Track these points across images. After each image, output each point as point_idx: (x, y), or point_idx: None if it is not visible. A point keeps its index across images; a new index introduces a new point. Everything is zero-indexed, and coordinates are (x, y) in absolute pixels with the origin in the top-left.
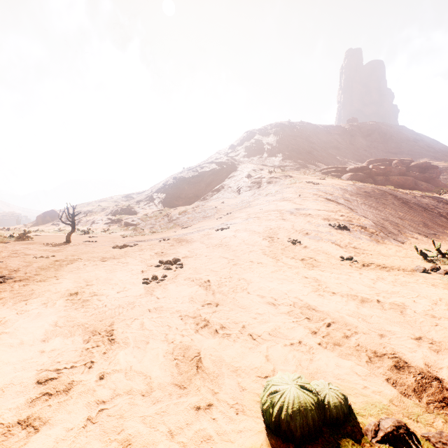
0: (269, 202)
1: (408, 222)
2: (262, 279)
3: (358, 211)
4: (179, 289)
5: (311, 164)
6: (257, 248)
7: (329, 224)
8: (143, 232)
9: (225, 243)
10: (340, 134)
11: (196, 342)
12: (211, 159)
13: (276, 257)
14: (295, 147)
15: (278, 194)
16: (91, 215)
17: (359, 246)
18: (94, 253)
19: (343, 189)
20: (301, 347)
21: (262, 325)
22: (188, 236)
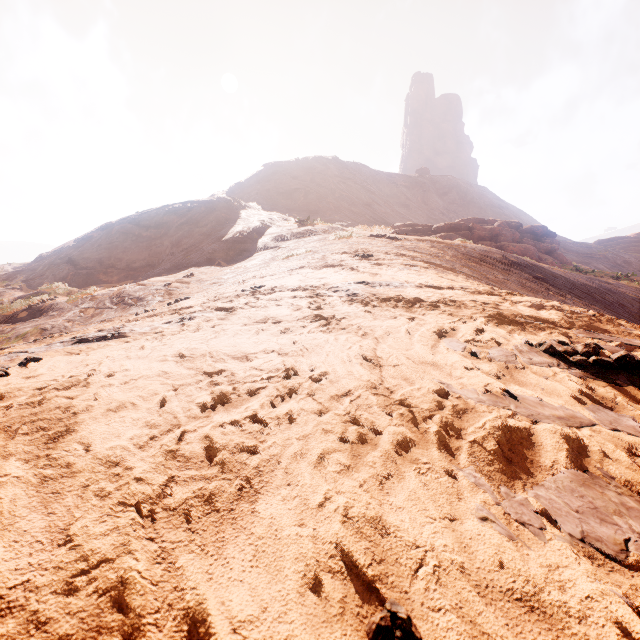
0: (287, 270)
1: None
2: None
3: None
4: None
5: (371, 222)
6: None
7: (550, 347)
8: None
9: None
10: (409, 187)
11: None
12: None
13: None
14: (345, 194)
15: (314, 254)
16: None
17: None
18: None
19: (452, 249)
20: None
21: None
22: None
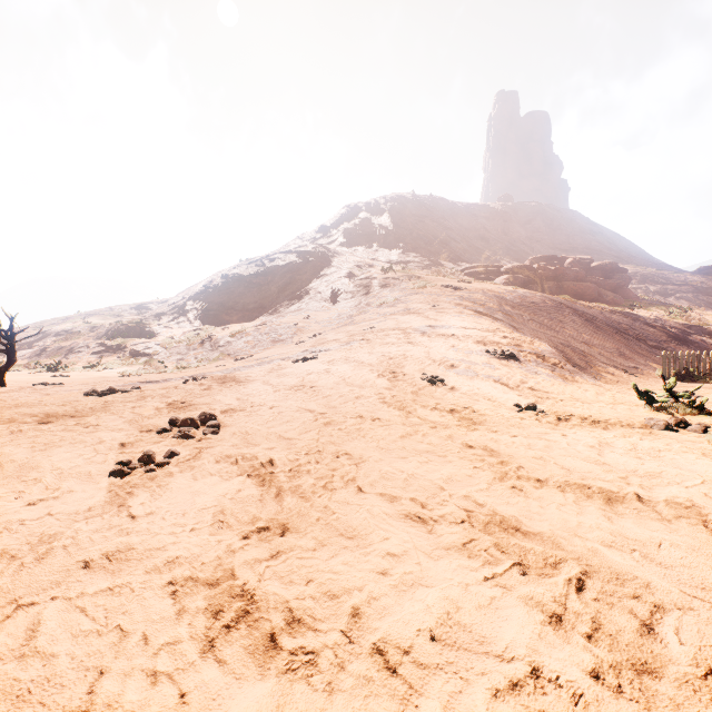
0: (384, 316)
1: (597, 349)
2: (384, 454)
3: (525, 331)
4: (197, 487)
5: (447, 261)
6: (369, 392)
7: (486, 350)
8: (163, 368)
9: (310, 384)
10: (489, 218)
11: (194, 711)
12: (288, 248)
13: (404, 407)
14: (422, 233)
15: (400, 303)
16: (68, 339)
17: (538, 385)
18: (38, 405)
19: (500, 297)
20: (545, 696)
21: (405, 597)
22: (242, 372)
